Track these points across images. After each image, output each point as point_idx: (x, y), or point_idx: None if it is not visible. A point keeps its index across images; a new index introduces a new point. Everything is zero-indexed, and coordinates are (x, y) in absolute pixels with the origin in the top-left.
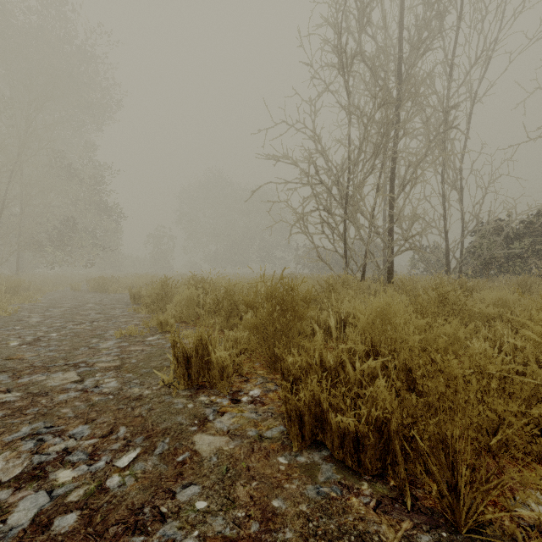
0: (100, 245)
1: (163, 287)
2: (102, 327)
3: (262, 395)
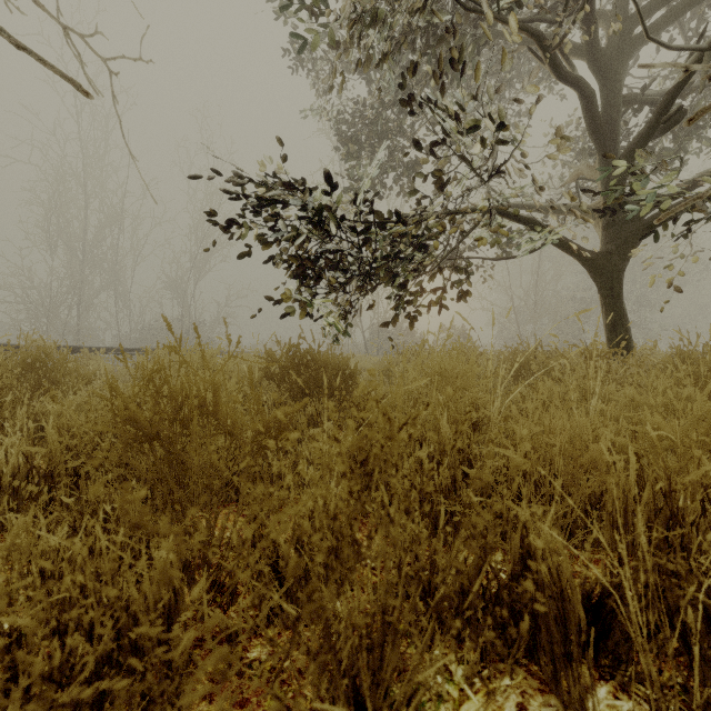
0: None
1: None
2: None
3: None
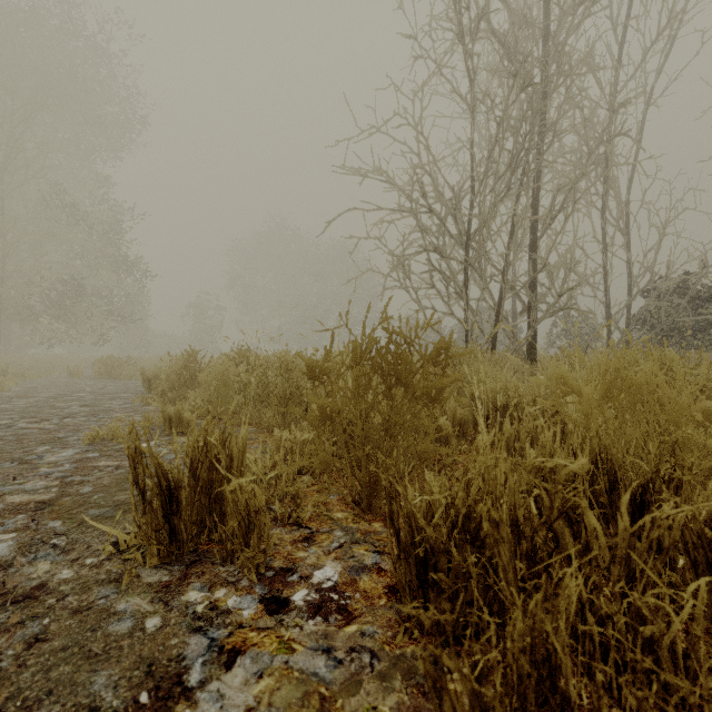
0: (116, 315)
1: (188, 365)
2: (73, 426)
3: (343, 585)
